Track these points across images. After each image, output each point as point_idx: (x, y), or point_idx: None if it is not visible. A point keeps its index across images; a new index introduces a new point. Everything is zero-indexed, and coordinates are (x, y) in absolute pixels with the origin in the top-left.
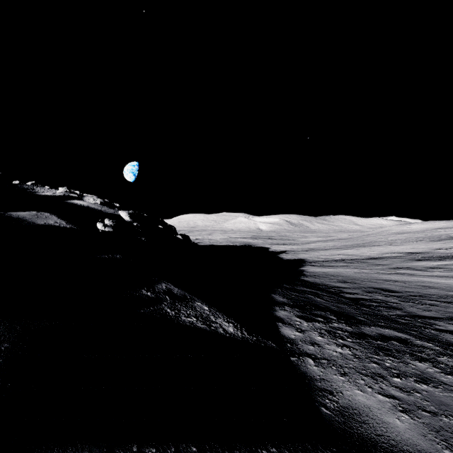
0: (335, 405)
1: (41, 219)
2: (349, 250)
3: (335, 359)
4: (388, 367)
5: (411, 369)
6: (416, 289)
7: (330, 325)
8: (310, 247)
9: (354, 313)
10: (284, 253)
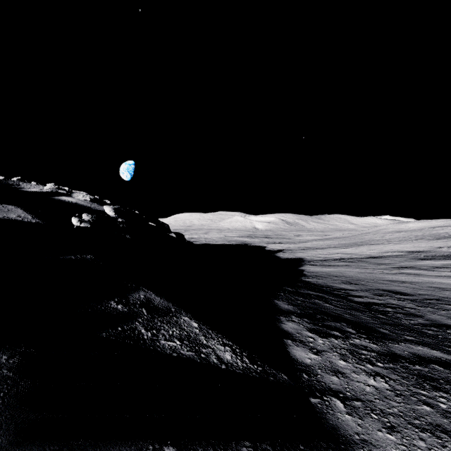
0: None
1: (0, 212)
2: (347, 248)
3: (372, 400)
4: (447, 412)
5: None
6: (430, 292)
7: (350, 343)
8: (307, 246)
9: (373, 324)
10: (281, 252)
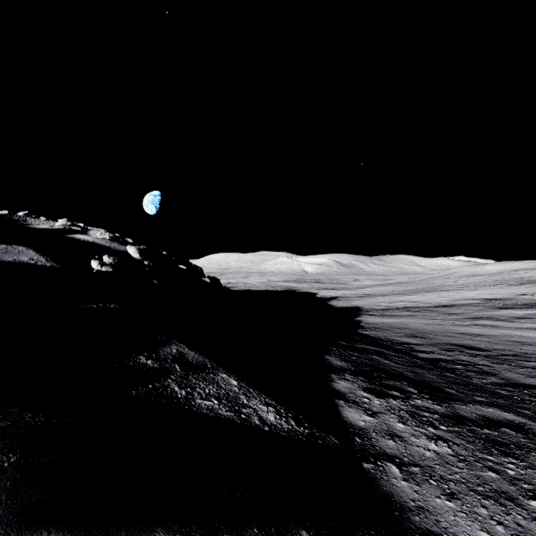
0: None
1: (10, 254)
2: (413, 296)
3: (432, 465)
4: (515, 478)
5: None
6: (507, 346)
7: (411, 404)
8: (365, 292)
9: (439, 383)
10: (334, 300)
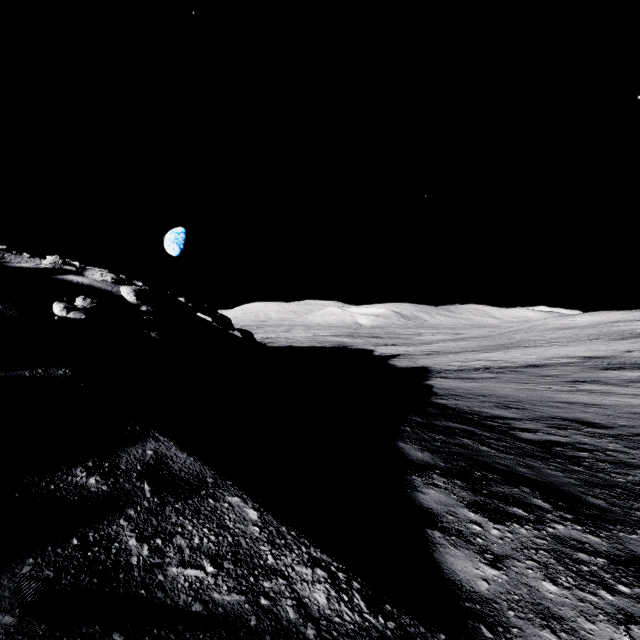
0: None
1: None
2: (492, 353)
3: None
4: None
5: None
6: (636, 421)
7: (550, 533)
8: (433, 349)
9: (572, 486)
10: (396, 358)
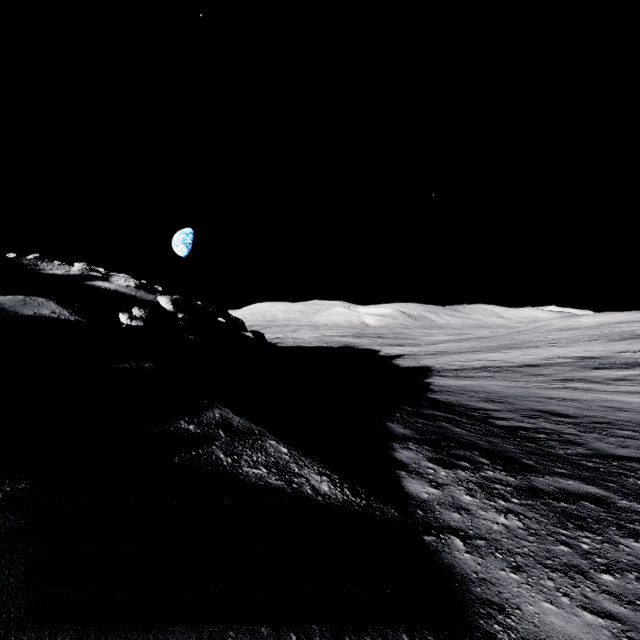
0: (513, 636)
1: (30, 307)
2: (493, 353)
3: (499, 539)
4: (588, 552)
5: (625, 554)
6: (599, 413)
7: (481, 475)
8: (437, 349)
9: (515, 453)
10: (400, 358)
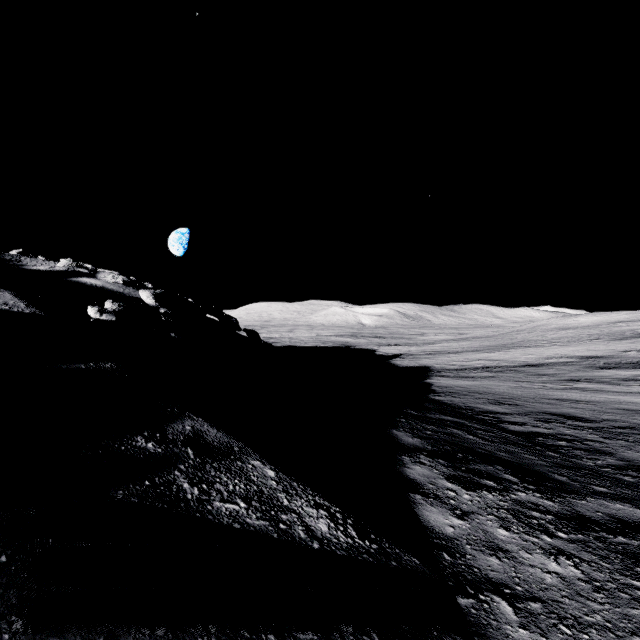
0: None
1: None
2: (493, 353)
3: (558, 599)
4: None
5: None
6: (618, 416)
7: (512, 498)
8: (435, 349)
9: (542, 466)
10: (398, 358)
